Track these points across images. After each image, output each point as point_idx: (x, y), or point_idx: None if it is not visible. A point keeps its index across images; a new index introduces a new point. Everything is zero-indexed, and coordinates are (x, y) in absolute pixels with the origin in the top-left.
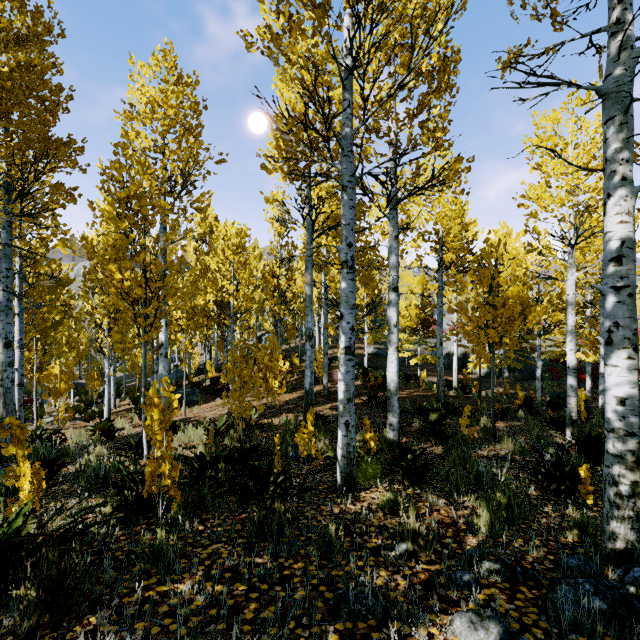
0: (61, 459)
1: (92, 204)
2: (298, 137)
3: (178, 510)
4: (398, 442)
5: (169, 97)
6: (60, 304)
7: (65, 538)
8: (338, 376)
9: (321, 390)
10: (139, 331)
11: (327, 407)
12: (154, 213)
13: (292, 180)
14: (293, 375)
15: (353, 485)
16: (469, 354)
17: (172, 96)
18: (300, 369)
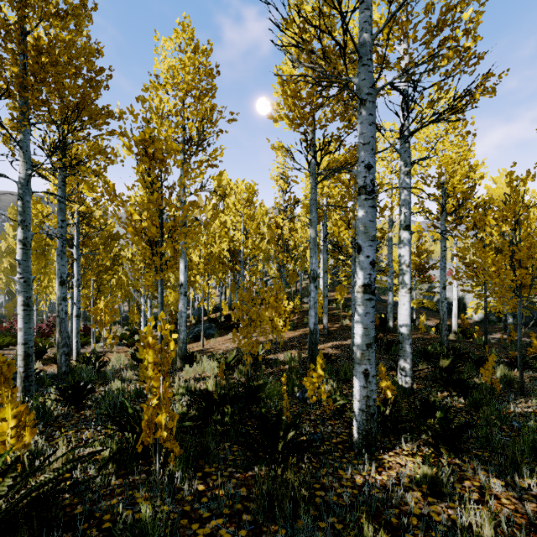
0: (100, 380)
1: (113, 150)
2: (310, 46)
3: (177, 463)
4: (411, 389)
5: (186, 63)
6: (113, 254)
7: (48, 495)
8: (354, 318)
9: (321, 329)
10: (156, 270)
11: (328, 346)
12: (167, 156)
13: (297, 124)
14: (295, 315)
15: (373, 444)
16: (463, 299)
17: (189, 63)
18: (301, 310)
